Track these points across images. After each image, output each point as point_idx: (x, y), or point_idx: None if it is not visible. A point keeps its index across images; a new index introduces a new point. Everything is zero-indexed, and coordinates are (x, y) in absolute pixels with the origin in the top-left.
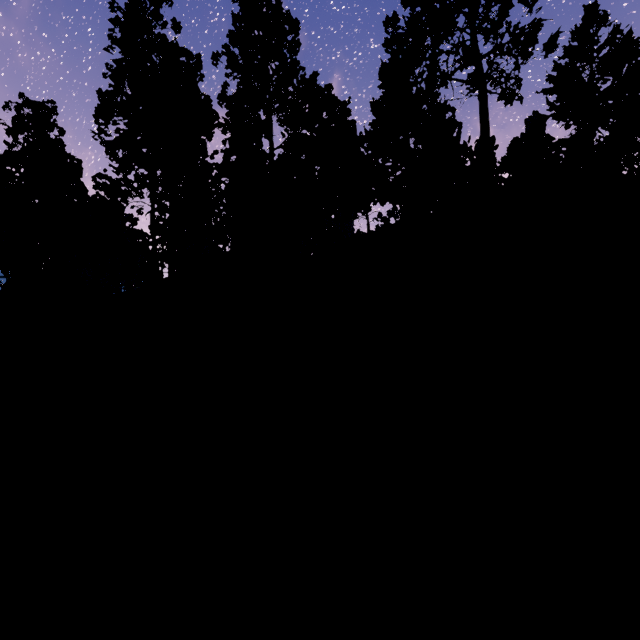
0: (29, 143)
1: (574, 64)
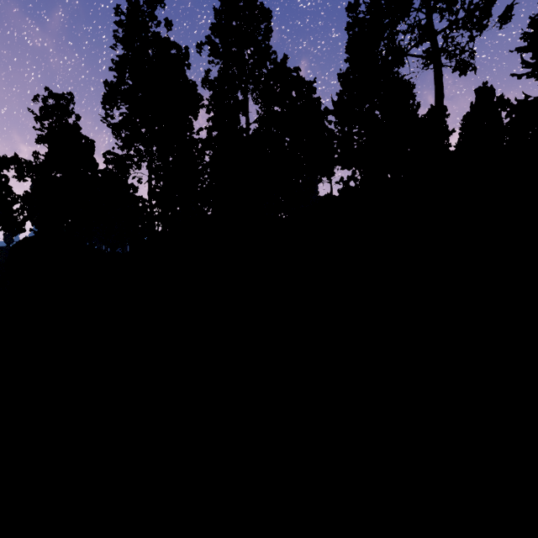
0: (52, 128)
1: None
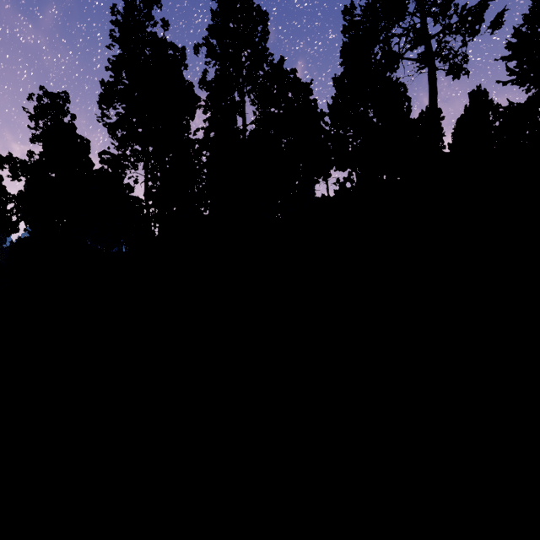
0: (47, 127)
1: (535, 30)
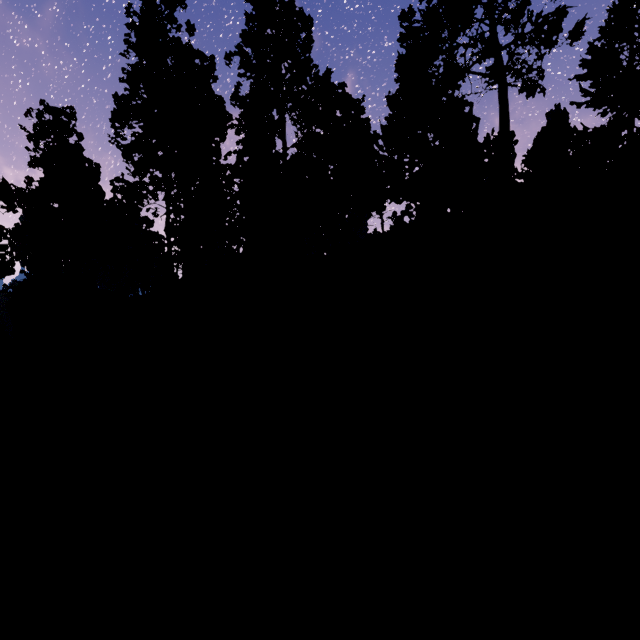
0: (49, 148)
1: (612, 46)
